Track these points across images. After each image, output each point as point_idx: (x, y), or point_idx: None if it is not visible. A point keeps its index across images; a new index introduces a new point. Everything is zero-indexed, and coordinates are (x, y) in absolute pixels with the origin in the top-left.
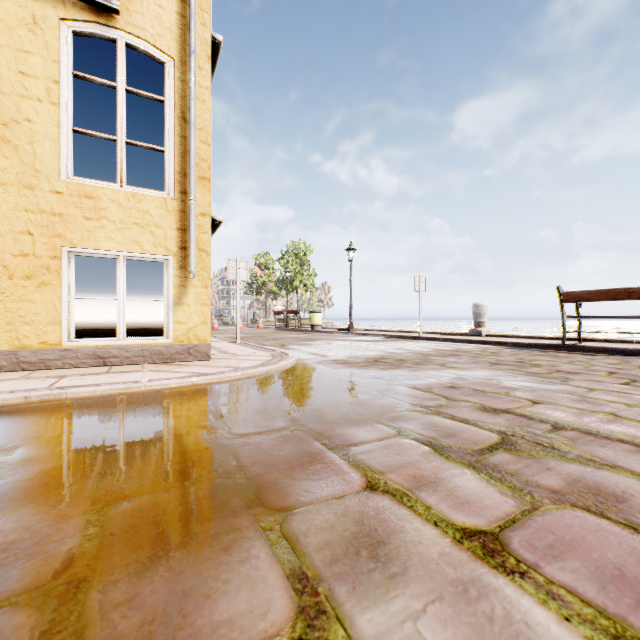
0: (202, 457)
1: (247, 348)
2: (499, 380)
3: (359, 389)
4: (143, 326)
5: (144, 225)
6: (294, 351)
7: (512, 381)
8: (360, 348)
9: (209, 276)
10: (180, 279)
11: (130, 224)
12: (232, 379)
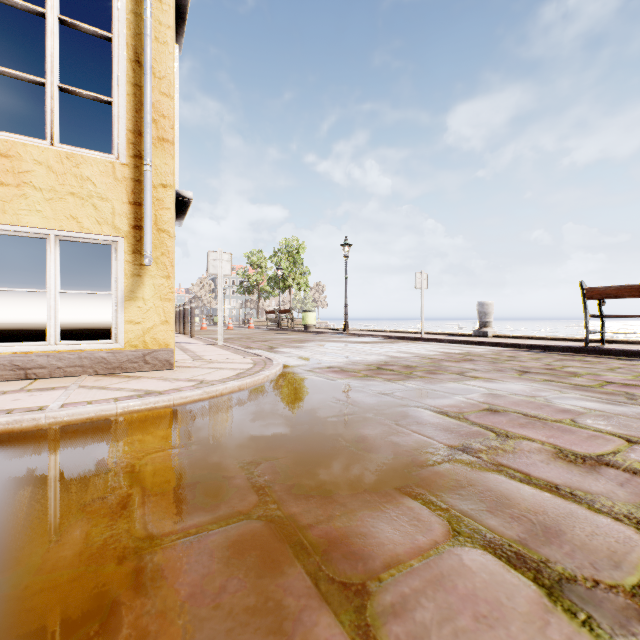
0: (24, 636)
1: (227, 352)
2: (546, 397)
3: (365, 415)
4: None
5: (83, 196)
6: (283, 355)
7: (565, 399)
8: (358, 351)
9: (172, 264)
10: (133, 267)
11: (64, 194)
12: (188, 400)
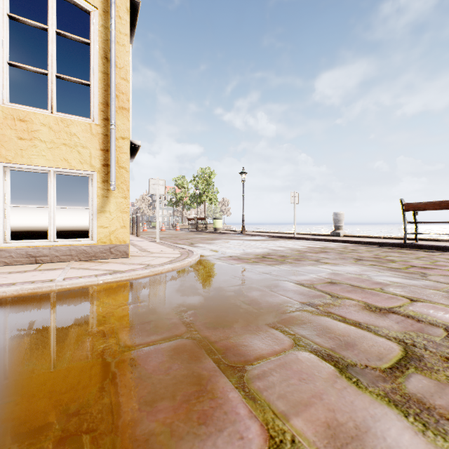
0: (72, 386)
1: (163, 246)
2: (369, 275)
3: (251, 285)
4: (87, 229)
5: (72, 145)
6: (200, 248)
7: (380, 276)
8: (250, 246)
9: (128, 189)
10: (103, 191)
11: (59, 144)
12: (141, 276)
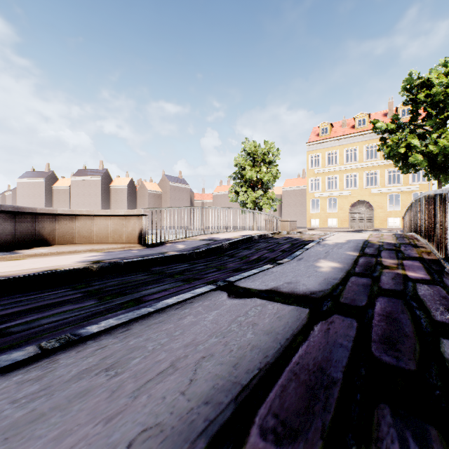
0: None
1: None
2: None
3: None
4: None
5: None
6: None
7: None
8: None
9: None
10: None
11: None
12: None
